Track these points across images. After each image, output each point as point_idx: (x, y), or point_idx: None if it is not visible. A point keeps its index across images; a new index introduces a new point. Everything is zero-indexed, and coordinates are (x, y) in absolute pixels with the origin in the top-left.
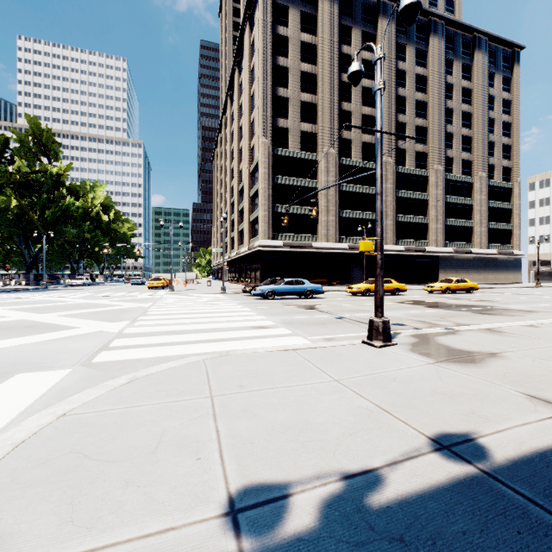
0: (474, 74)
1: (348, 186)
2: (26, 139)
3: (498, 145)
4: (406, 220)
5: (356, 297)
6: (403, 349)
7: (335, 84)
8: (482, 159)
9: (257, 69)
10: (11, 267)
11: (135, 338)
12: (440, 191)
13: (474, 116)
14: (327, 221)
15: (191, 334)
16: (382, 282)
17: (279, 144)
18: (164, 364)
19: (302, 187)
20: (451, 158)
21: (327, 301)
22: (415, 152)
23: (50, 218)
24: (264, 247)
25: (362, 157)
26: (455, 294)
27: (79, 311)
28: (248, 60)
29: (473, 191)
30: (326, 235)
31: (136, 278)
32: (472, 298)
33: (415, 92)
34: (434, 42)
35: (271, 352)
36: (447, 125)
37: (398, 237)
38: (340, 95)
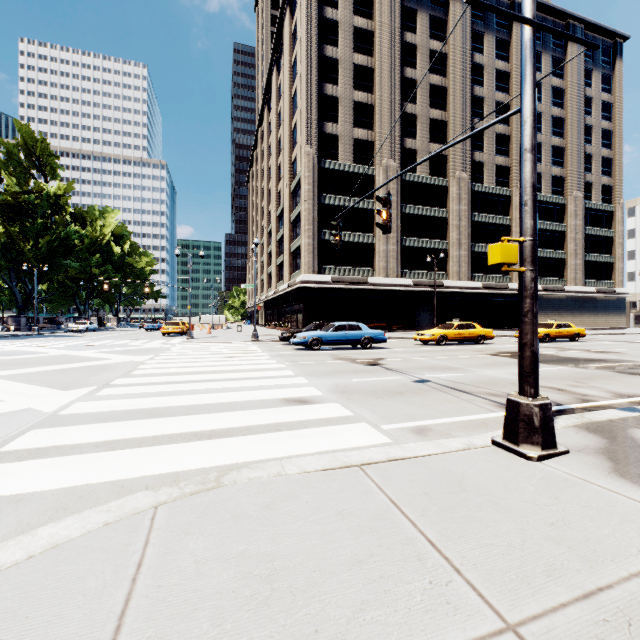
0: (568, 70)
1: (413, 208)
2: (16, 151)
3: (596, 158)
4: (484, 250)
5: (430, 347)
6: (596, 469)
7: (396, 80)
8: (577, 175)
9: (299, 62)
10: (2, 309)
11: (69, 428)
12: None
13: (568, 121)
14: (386, 251)
15: (174, 417)
16: (536, 326)
17: (327, 155)
18: (47, 528)
19: (355, 209)
20: (539, 173)
21: (392, 352)
22: (495, 166)
23: (46, 249)
24: (308, 284)
25: (430, 172)
26: (557, 343)
27: (37, 369)
28: (289, 54)
29: (567, 214)
30: (385, 269)
31: (152, 322)
32: (586, 349)
33: (495, 92)
34: (518, 30)
35: (313, 474)
36: None
37: (474, 271)
38: (402, 94)
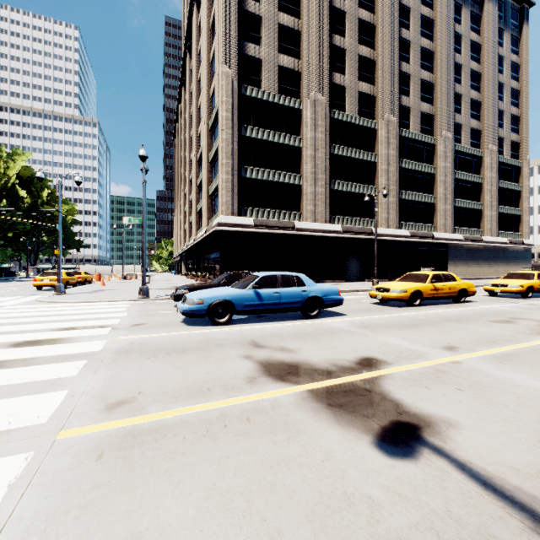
0: (484, 26)
1: (342, 149)
2: None
3: (507, 115)
4: (411, 198)
5: (406, 311)
6: None
7: (324, 7)
8: (492, 129)
9: None
10: None
11: None
12: (449, 164)
13: (484, 76)
14: (314, 193)
15: None
16: None
17: (249, 81)
18: None
19: (280, 145)
20: (459, 125)
21: (366, 329)
22: (420, 113)
23: None
24: (226, 227)
25: (358, 112)
26: None
27: None
28: None
29: (483, 166)
30: (313, 213)
31: None
32: None
33: (420, 37)
34: None
35: None
36: (455, 84)
37: (401, 219)
38: (330, 25)
